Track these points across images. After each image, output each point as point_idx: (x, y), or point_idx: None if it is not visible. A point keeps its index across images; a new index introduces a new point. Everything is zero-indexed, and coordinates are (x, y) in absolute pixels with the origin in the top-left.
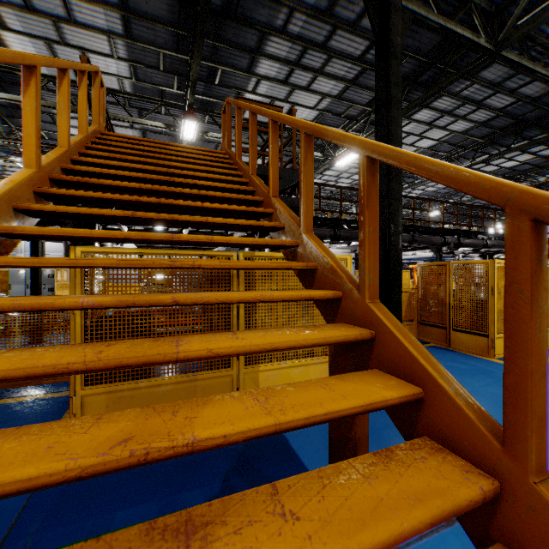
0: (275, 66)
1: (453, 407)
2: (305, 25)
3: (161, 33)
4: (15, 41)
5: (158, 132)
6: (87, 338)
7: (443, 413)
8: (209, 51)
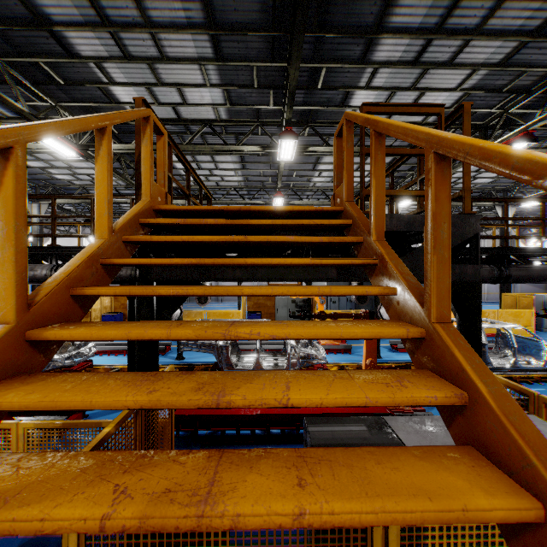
0: (402, 43)
1: None
2: None
3: (253, 43)
4: (122, 93)
5: (255, 154)
6: None
7: None
8: (311, 48)
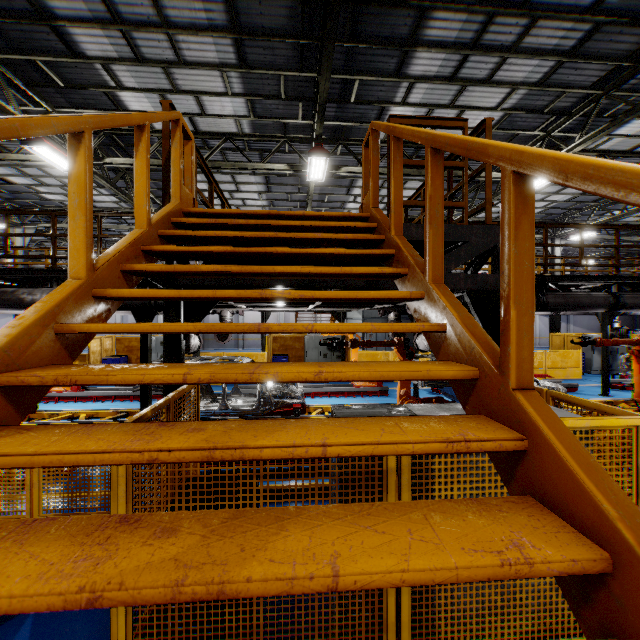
0: (438, 57)
1: None
2: None
3: (281, 50)
4: (131, 100)
5: (282, 174)
6: None
7: None
8: (343, 58)
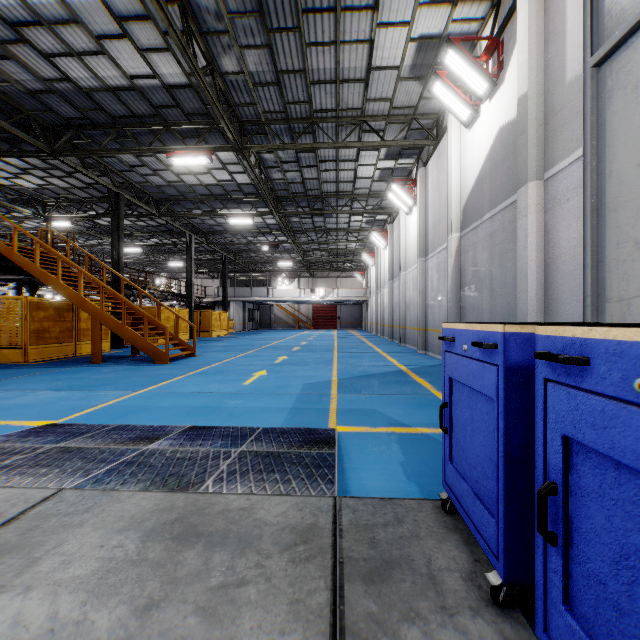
0: (22, 162)
1: (154, 322)
2: (61, 164)
3: None
4: None
5: None
6: (6, 333)
7: (153, 323)
8: None
